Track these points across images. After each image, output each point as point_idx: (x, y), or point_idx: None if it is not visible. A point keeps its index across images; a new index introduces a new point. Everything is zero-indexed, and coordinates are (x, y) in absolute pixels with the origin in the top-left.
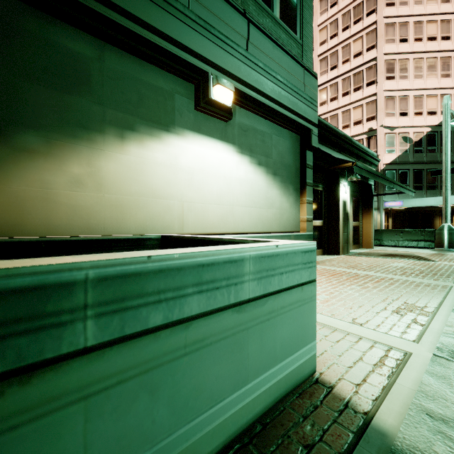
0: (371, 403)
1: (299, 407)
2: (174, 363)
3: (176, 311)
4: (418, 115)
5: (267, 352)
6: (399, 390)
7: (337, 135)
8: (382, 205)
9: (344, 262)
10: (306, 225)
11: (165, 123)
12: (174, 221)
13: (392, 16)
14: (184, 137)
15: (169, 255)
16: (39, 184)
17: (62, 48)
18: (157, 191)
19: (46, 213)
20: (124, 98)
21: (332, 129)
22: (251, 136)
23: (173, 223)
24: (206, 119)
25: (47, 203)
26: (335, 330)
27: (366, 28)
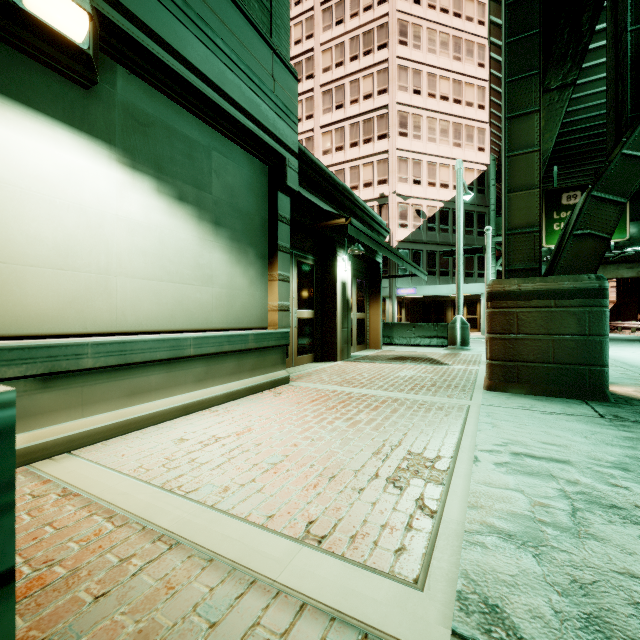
0: None
1: None
2: None
3: None
4: (432, 186)
5: None
6: None
7: (332, 182)
8: (395, 292)
9: (339, 373)
10: (279, 316)
11: None
12: None
13: (405, 58)
14: None
15: None
16: None
17: None
18: None
19: None
20: None
21: (325, 172)
22: (160, 139)
23: None
24: (17, 62)
25: None
26: (252, 583)
27: (377, 65)
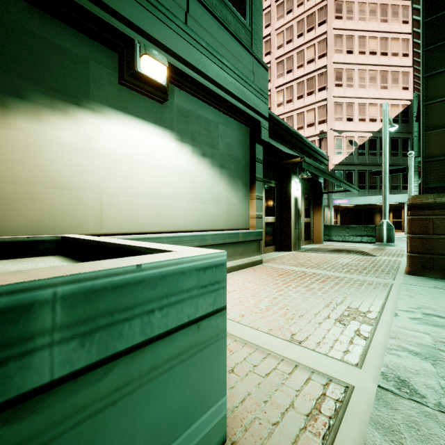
0: None
1: None
2: None
3: None
4: (362, 121)
5: None
6: None
7: (288, 131)
8: (332, 202)
9: (294, 259)
10: (256, 222)
11: (75, 95)
12: (89, 218)
13: (340, 29)
14: (103, 115)
15: None
16: None
17: None
18: (62, 179)
19: None
20: (7, 53)
21: (284, 125)
22: (193, 123)
23: (87, 221)
24: (135, 97)
25: None
26: (269, 354)
27: (318, 37)
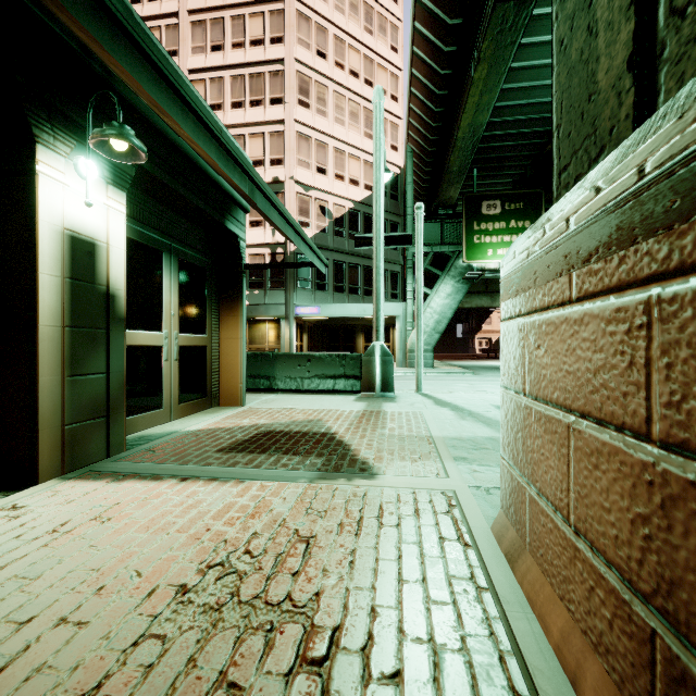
0: None
1: None
2: None
3: None
4: (340, 179)
5: None
6: None
7: None
8: (293, 311)
9: None
10: None
11: None
12: None
13: (307, 5)
14: None
15: None
16: None
17: None
18: None
19: None
20: None
21: None
22: None
23: None
24: None
25: None
26: None
27: (270, 2)
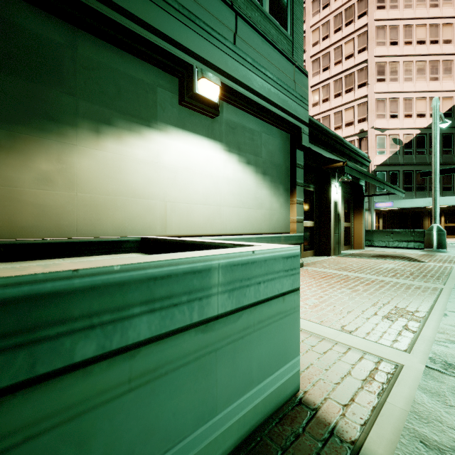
0: (359, 429)
1: (278, 436)
2: (113, 403)
3: (117, 337)
4: (408, 117)
5: (241, 375)
6: (389, 411)
7: (328, 135)
8: (373, 206)
9: (335, 263)
10: (297, 226)
11: (146, 118)
12: (156, 222)
13: (383, 19)
14: (167, 133)
15: (105, 267)
16: (0, 181)
17: (27, 32)
18: (137, 190)
19: (8, 213)
20: (100, 89)
21: (323, 129)
22: (239, 134)
23: (155, 224)
24: (191, 115)
25: (9, 203)
26: (323, 339)
27: (357, 30)
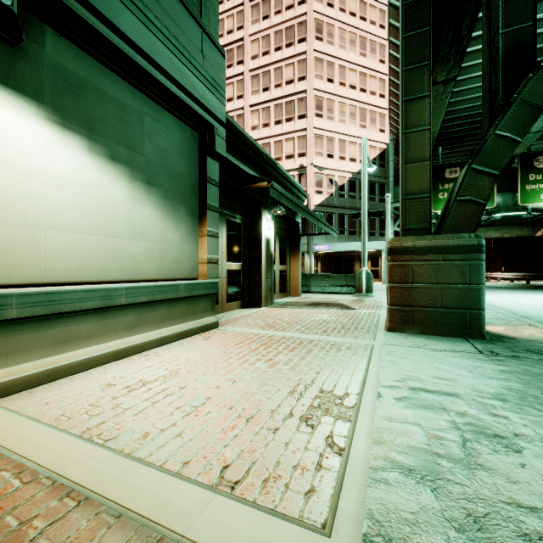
0: None
1: None
2: None
3: None
4: (342, 159)
5: None
6: None
7: (257, 151)
8: (312, 248)
9: (263, 317)
10: (208, 268)
11: None
12: None
13: (321, 52)
14: None
15: None
16: None
17: None
18: None
19: None
20: None
21: (251, 142)
22: (91, 101)
23: None
24: None
25: None
26: (159, 541)
27: (297, 56)
